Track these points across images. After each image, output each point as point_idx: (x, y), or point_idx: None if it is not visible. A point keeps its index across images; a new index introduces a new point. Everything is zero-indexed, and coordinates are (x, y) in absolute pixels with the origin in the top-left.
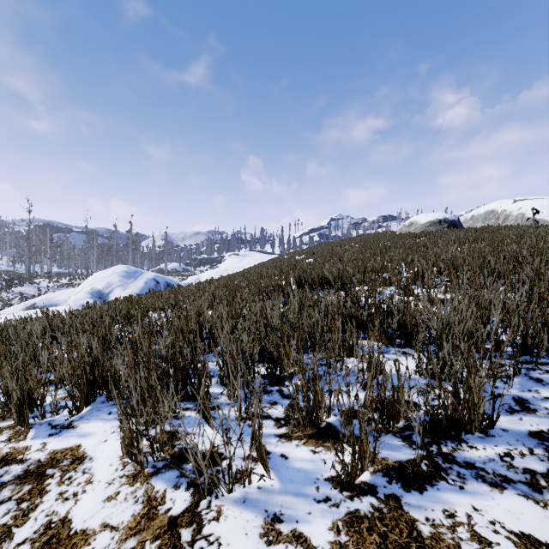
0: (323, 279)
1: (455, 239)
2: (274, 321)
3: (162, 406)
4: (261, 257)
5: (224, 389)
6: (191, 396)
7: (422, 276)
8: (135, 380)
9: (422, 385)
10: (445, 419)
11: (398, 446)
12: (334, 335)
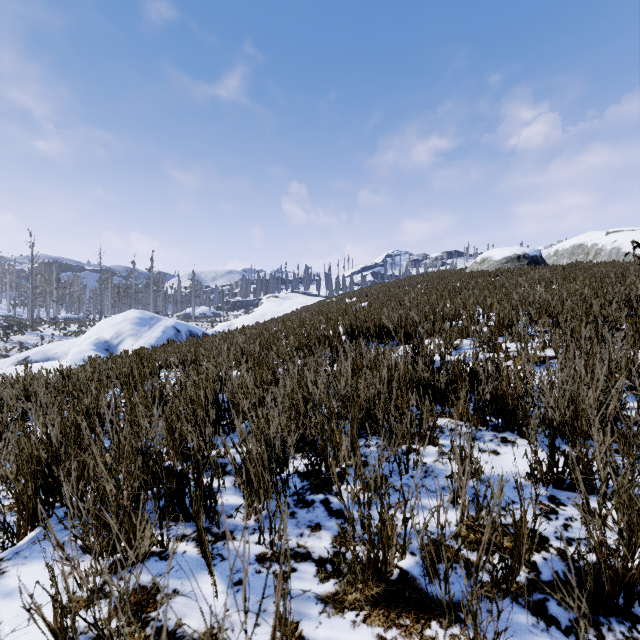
0: (381, 328)
1: (539, 279)
2: (317, 393)
3: (141, 536)
4: (304, 300)
5: (240, 504)
6: (191, 514)
7: (508, 325)
8: (95, 498)
9: (542, 498)
10: (608, 582)
11: (526, 628)
12: (405, 418)
